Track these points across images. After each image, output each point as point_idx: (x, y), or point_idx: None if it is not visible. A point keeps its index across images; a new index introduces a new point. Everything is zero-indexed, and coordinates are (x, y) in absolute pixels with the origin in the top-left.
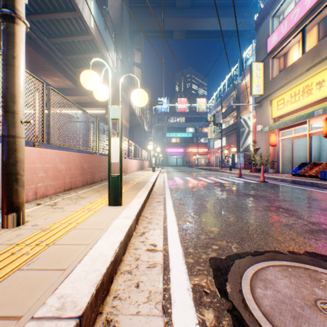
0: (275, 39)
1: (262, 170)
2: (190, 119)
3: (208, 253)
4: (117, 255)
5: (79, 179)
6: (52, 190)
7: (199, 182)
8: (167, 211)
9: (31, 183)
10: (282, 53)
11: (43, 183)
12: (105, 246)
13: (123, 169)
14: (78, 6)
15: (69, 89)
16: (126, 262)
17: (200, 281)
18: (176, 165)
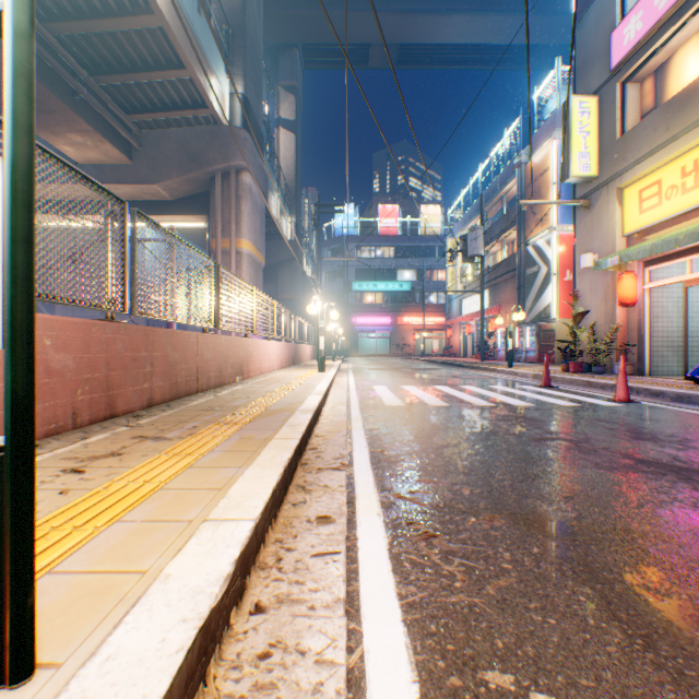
0: (636, 29)
1: (622, 370)
2: (406, 251)
3: None
4: None
5: None
6: None
7: (447, 404)
8: (368, 625)
9: None
10: (651, 68)
11: None
12: None
13: (237, 367)
14: None
15: (114, 167)
16: None
17: None
18: (374, 353)
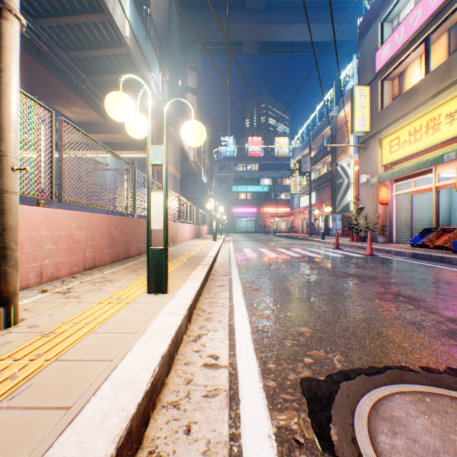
0: (387, 53)
1: (369, 239)
2: (265, 166)
3: (298, 371)
4: (156, 379)
5: (106, 252)
6: (66, 270)
7: (279, 256)
8: (235, 300)
9: (33, 259)
10: (396, 73)
11: (51, 260)
12: (138, 362)
13: (171, 238)
14: (107, 5)
15: (96, 124)
16: (171, 387)
17: (288, 422)
18: (245, 231)
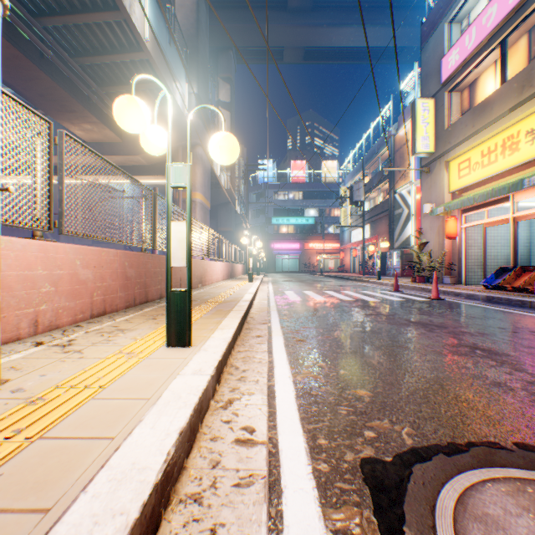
0: (455, 59)
1: (435, 280)
2: (311, 194)
3: (358, 449)
4: (170, 465)
5: (120, 295)
6: (69, 317)
7: (327, 300)
8: (275, 355)
9: (26, 304)
10: (466, 83)
11: (49, 305)
12: (147, 442)
13: (199, 278)
14: (123, 1)
15: (110, 144)
16: (192, 472)
17: (347, 523)
18: (287, 270)
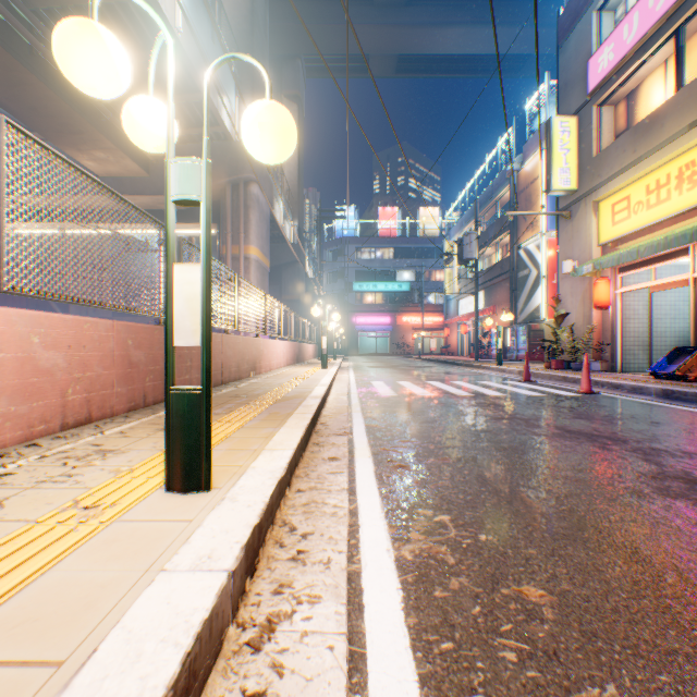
0: (608, 59)
1: (585, 366)
2: (405, 252)
3: None
4: None
5: (117, 391)
6: (16, 431)
7: (433, 395)
8: (360, 497)
9: None
10: (623, 93)
11: None
12: None
13: (251, 363)
14: None
15: (132, 180)
16: None
17: None
18: (374, 352)
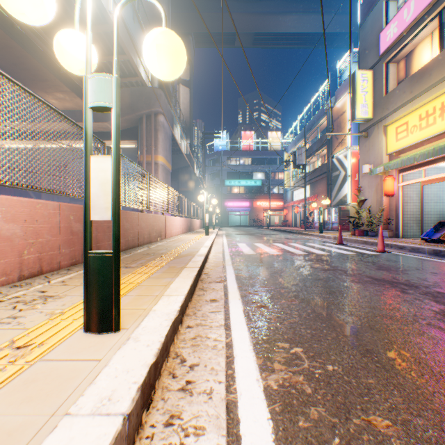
0: (393, 32)
1: (381, 234)
2: (258, 160)
3: None
4: None
5: (62, 252)
6: None
7: (279, 253)
8: (234, 332)
9: None
10: (403, 55)
11: None
12: None
13: (158, 232)
14: None
15: (81, 112)
16: None
17: None
18: (238, 224)
